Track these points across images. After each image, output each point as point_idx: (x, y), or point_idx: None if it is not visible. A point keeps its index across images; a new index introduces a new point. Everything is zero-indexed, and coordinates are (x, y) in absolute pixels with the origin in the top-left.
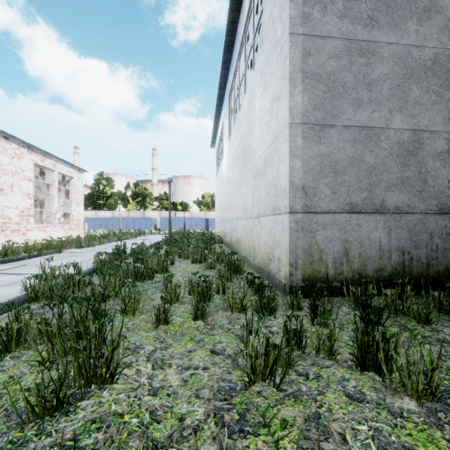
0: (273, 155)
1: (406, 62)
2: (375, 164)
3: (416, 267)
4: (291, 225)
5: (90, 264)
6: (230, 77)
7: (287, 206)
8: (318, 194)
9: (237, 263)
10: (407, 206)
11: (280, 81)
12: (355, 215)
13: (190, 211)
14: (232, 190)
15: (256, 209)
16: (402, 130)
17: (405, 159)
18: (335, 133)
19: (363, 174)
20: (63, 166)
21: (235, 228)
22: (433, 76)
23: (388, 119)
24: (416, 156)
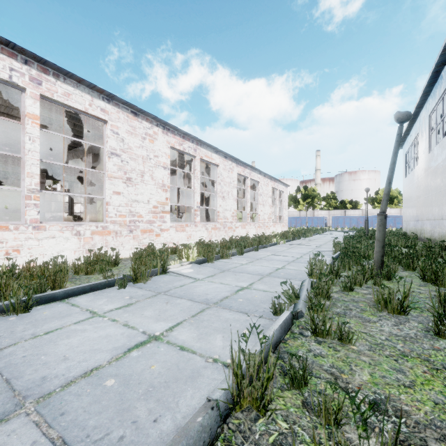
0: None
1: None
2: None
3: None
4: None
5: (332, 244)
6: (430, 102)
7: None
8: None
9: None
10: None
11: None
12: None
13: (361, 209)
14: (433, 195)
15: None
16: None
17: None
18: None
19: None
20: (280, 185)
21: (439, 226)
22: None
23: None
24: None
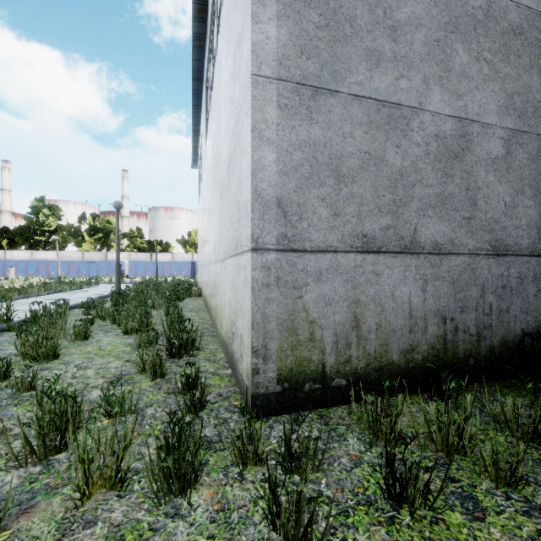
0: (235, 148)
1: (449, 4)
2: (402, 169)
3: (463, 342)
4: (256, 274)
5: None
6: (205, 61)
7: (250, 237)
8: (307, 216)
9: (185, 337)
10: (450, 242)
11: (243, 4)
12: (371, 256)
13: (171, 253)
14: (207, 221)
15: (222, 247)
16: (443, 116)
17: (447, 164)
18: (338, 107)
19: (384, 183)
20: None
21: (209, 276)
22: (485, 35)
23: (422, 93)
24: (463, 161)
